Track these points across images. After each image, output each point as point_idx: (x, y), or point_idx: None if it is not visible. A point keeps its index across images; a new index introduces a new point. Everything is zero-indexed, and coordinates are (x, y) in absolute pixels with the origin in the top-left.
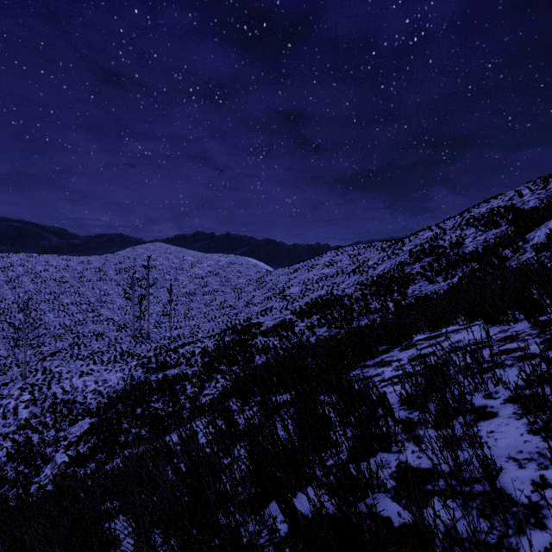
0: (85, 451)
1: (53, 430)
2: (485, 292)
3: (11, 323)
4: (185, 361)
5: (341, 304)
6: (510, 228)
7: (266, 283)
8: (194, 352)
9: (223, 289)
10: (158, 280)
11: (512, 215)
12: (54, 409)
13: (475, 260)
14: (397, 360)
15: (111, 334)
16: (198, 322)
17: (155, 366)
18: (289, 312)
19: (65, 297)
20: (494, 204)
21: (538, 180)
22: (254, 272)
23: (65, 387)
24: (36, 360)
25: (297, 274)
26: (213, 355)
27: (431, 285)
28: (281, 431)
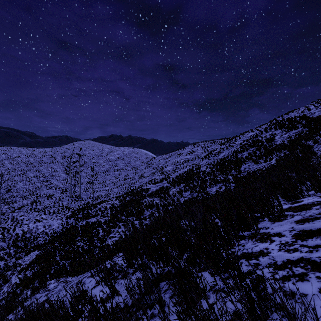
0: (29, 276)
1: (14, 258)
2: None
3: None
4: (101, 213)
5: (198, 176)
6: (304, 129)
7: (152, 164)
8: (106, 207)
9: (126, 168)
10: (87, 162)
11: (305, 121)
12: (16, 244)
13: (285, 149)
14: (276, 234)
15: (57, 195)
16: (111, 187)
17: (82, 216)
18: (166, 182)
19: (30, 172)
20: (292, 115)
21: (318, 101)
22: (144, 158)
23: (24, 230)
24: (10, 211)
25: (170, 159)
26: (118, 209)
27: (256, 165)
28: None
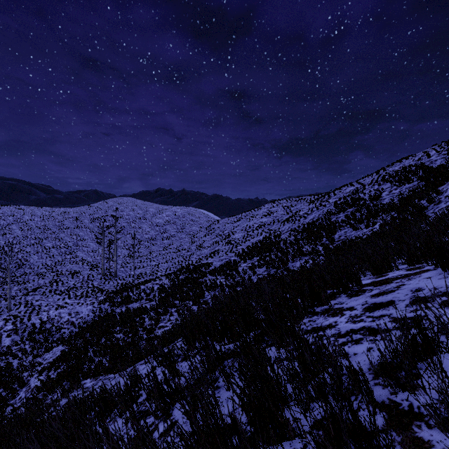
0: (55, 377)
1: (31, 356)
2: (445, 236)
3: (2, 263)
4: (145, 296)
5: (278, 247)
6: (421, 183)
7: (215, 230)
8: (153, 288)
9: (179, 235)
10: (125, 228)
11: (422, 172)
12: (33, 337)
13: (393, 210)
14: (348, 308)
15: (85, 272)
16: (158, 262)
17: (120, 300)
18: (233, 254)
19: (48, 241)
20: (406, 164)
21: (442, 143)
22: (204, 221)
23: (43, 318)
24: (21, 294)
25: (240, 223)
26: (169, 291)
27: (355, 232)
28: (225, 392)
